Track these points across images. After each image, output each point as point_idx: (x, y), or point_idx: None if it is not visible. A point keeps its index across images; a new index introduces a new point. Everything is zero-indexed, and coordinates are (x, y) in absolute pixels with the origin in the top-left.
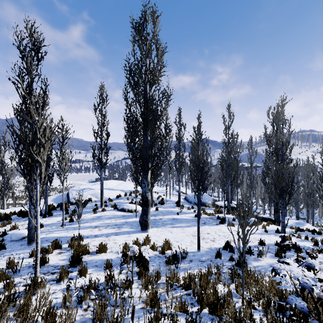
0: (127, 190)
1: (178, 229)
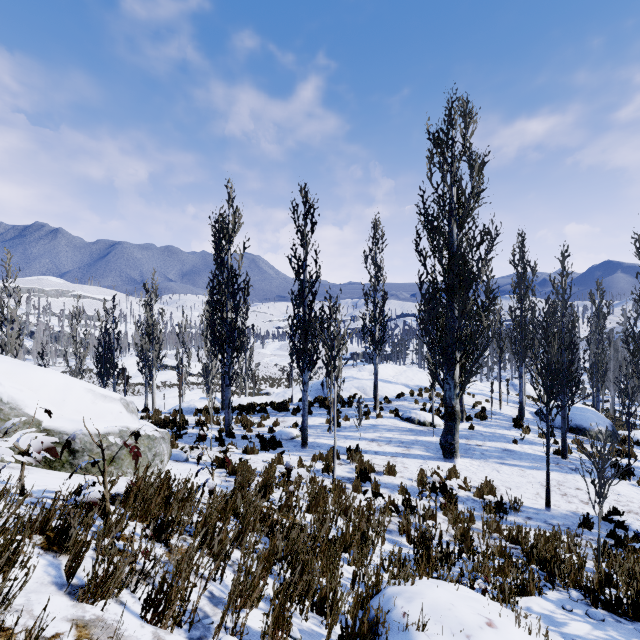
0: (414, 384)
1: (512, 469)
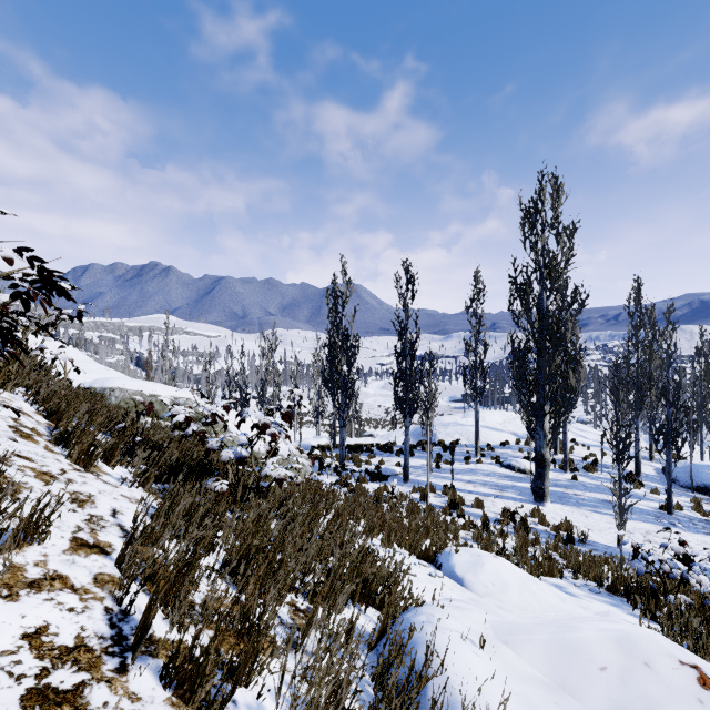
0: (523, 432)
1: (603, 516)
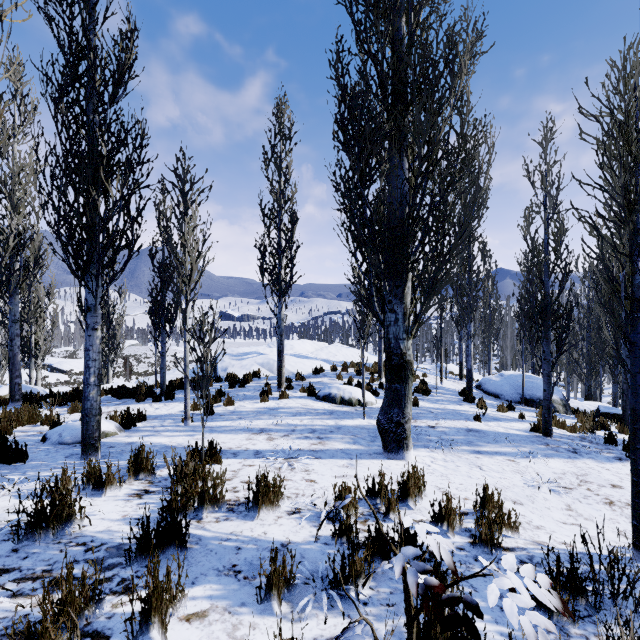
0: (338, 360)
1: (497, 460)
